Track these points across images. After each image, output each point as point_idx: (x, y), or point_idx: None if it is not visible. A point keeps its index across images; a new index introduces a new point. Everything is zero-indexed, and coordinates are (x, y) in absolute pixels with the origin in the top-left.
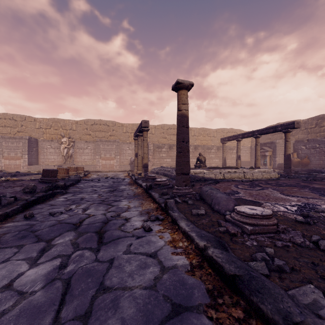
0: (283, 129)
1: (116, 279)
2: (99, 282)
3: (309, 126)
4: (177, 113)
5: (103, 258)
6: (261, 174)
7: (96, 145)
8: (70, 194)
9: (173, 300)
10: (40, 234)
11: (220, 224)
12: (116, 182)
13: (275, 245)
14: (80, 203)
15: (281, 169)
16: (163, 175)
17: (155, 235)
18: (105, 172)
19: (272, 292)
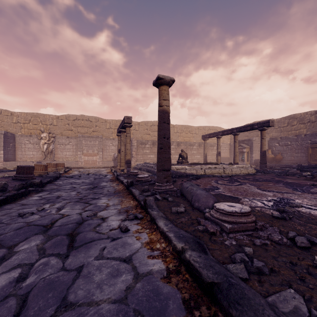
0: (259, 127)
1: (82, 292)
2: (62, 297)
3: (282, 125)
4: (159, 109)
5: (71, 266)
6: (240, 169)
7: (78, 141)
8: (46, 192)
9: (145, 316)
10: (3, 239)
11: (199, 222)
12: (97, 179)
13: (254, 243)
14: (56, 202)
15: (257, 165)
16: (146, 171)
17: (131, 236)
18: (87, 168)
19: (253, 302)
